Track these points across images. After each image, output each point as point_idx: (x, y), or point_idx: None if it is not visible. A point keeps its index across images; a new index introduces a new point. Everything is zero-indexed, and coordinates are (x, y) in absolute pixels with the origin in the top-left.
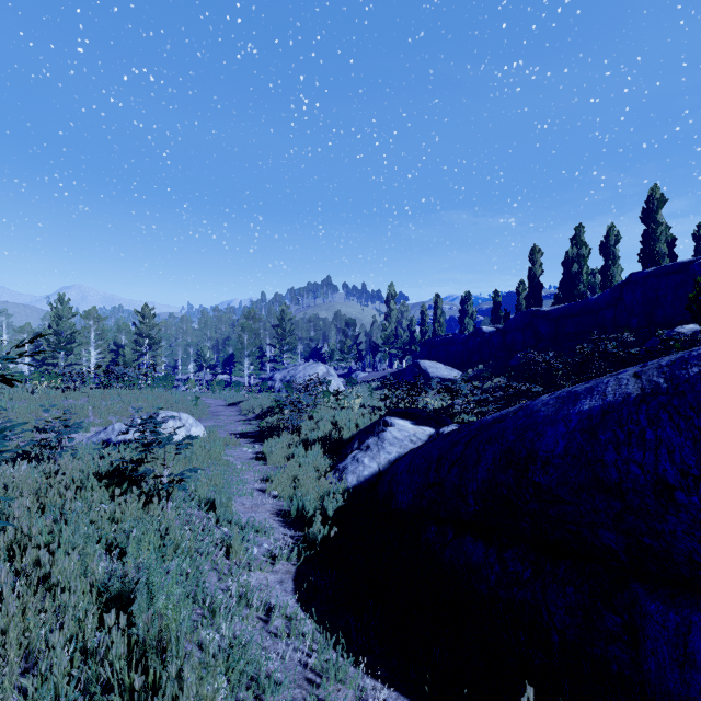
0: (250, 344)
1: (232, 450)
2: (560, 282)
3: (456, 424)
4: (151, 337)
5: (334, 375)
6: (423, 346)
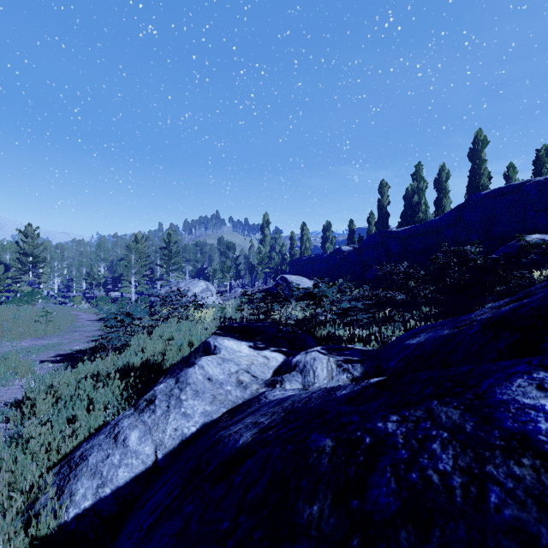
0: (137, 263)
1: (1, 388)
2: (402, 212)
3: (320, 347)
4: (34, 256)
5: (213, 290)
6: (291, 265)
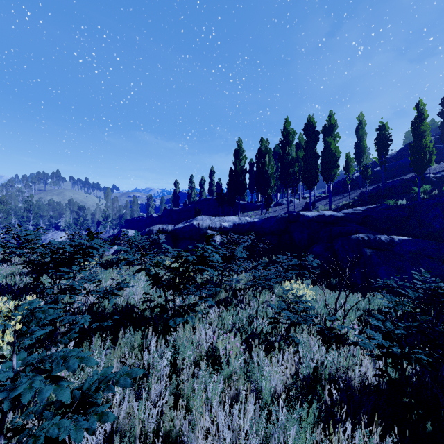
0: (4, 220)
1: None
2: None
3: None
4: None
5: None
6: (126, 222)
